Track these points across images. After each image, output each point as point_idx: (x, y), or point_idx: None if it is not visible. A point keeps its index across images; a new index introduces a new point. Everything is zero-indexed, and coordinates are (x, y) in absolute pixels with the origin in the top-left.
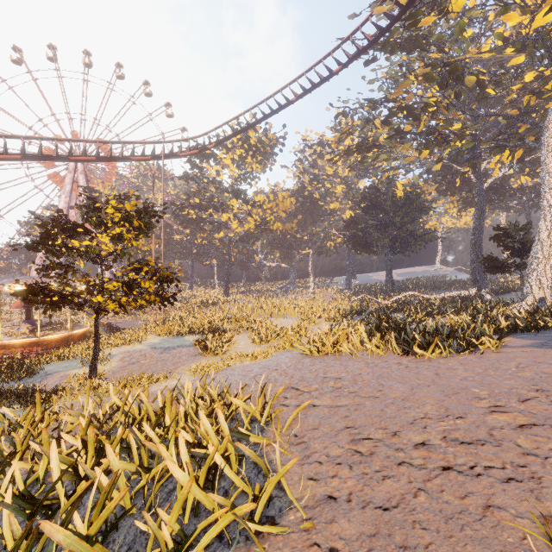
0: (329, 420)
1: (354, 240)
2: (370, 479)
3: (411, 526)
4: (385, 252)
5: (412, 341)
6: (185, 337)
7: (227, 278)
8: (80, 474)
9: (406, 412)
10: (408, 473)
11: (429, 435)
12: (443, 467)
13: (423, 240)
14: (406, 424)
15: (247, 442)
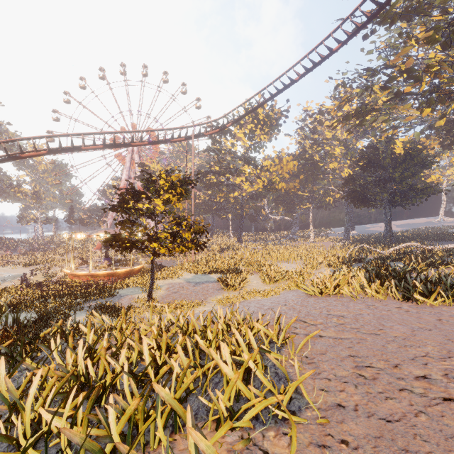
0: (335, 348)
1: (353, 195)
2: (373, 398)
3: (412, 437)
4: (384, 205)
5: (413, 289)
6: (210, 275)
7: (240, 229)
8: (158, 363)
9: (407, 350)
10: (409, 397)
11: (430, 371)
12: (444, 398)
13: (425, 193)
14: (407, 360)
15: (267, 357)
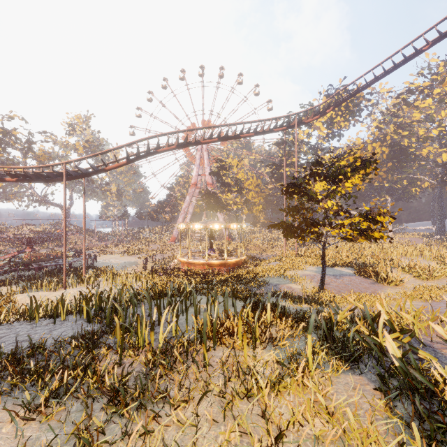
0: None
1: None
2: None
3: None
4: None
5: None
6: (334, 268)
7: None
8: None
9: None
10: None
11: None
12: None
13: None
14: None
15: None
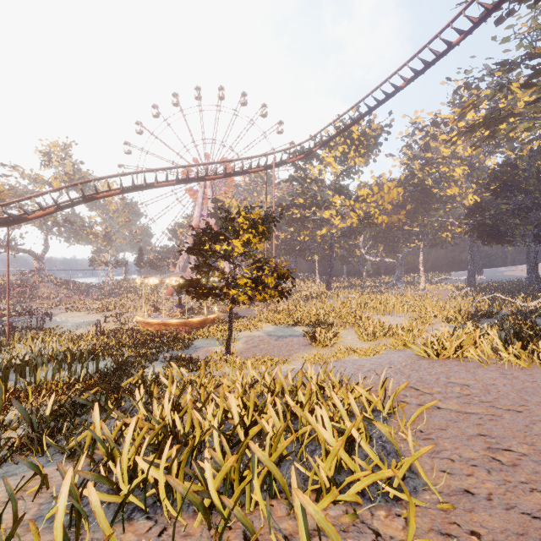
0: (458, 424)
1: (480, 229)
2: (514, 488)
3: None
4: (527, 241)
5: None
6: (295, 328)
7: (329, 273)
8: (245, 423)
9: None
10: None
11: None
12: None
13: None
14: None
15: (371, 428)
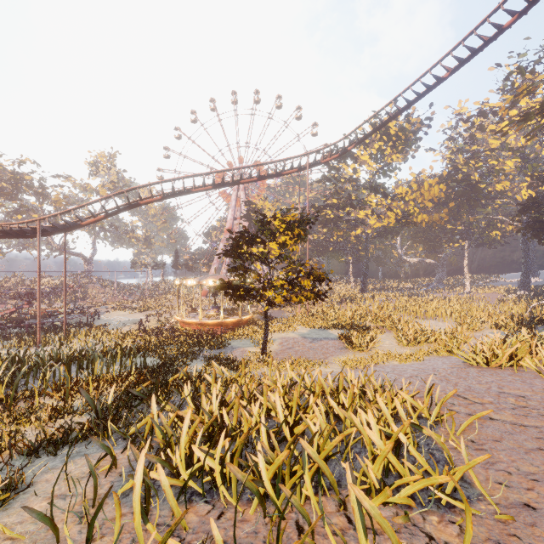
0: (514, 437)
1: (536, 227)
2: None
3: None
4: None
5: None
6: (329, 331)
7: (364, 275)
8: (288, 422)
9: None
10: None
11: None
12: None
13: None
14: None
15: (417, 434)
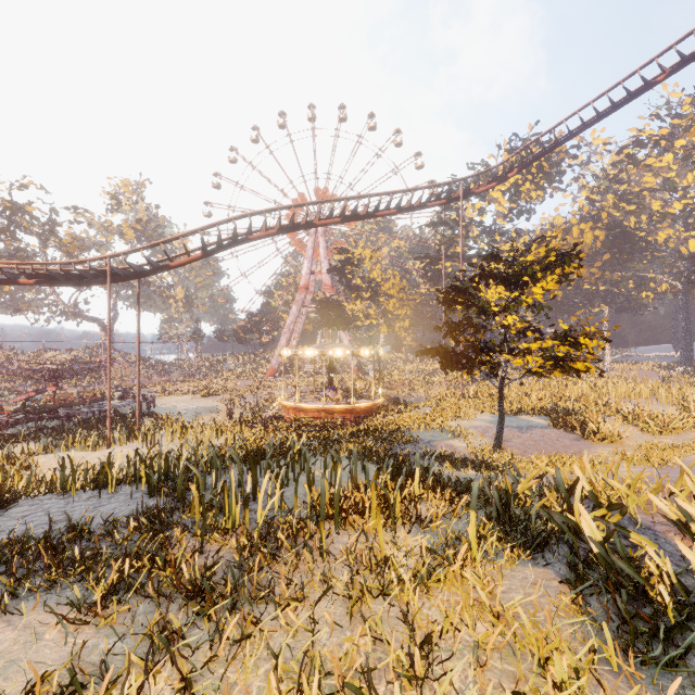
0: None
1: None
2: None
3: None
4: None
5: None
6: (520, 417)
7: None
8: None
9: None
10: None
11: None
12: None
13: None
14: None
15: None
